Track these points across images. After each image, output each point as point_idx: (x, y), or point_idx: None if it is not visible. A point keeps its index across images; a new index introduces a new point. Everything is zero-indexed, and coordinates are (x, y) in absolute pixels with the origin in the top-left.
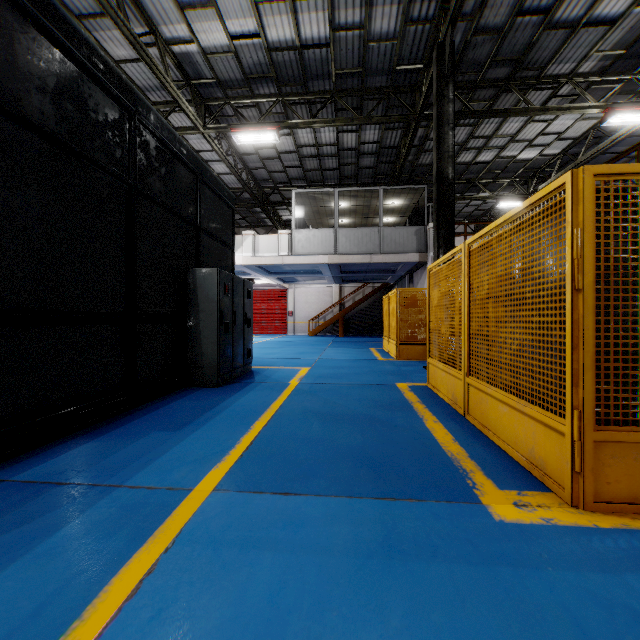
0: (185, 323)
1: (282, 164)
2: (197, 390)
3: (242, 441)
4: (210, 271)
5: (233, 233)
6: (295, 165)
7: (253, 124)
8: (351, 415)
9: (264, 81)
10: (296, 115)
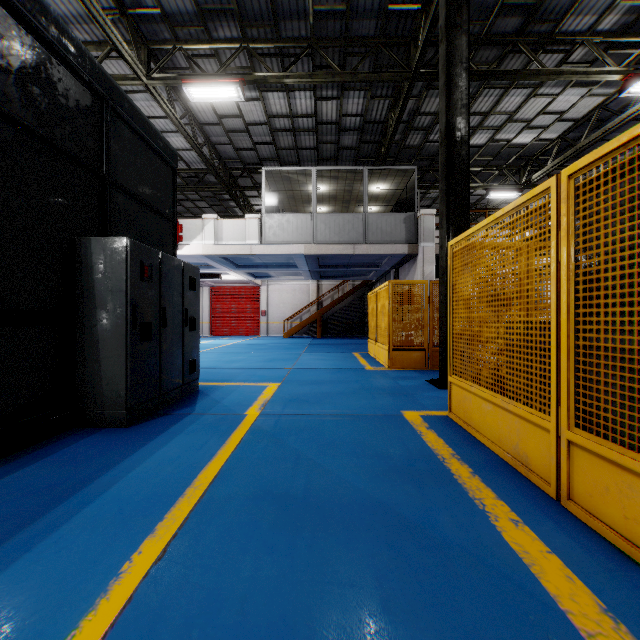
0: (75, 325)
1: (251, 139)
2: (87, 435)
3: None
4: (114, 242)
5: (174, 202)
6: (266, 141)
7: (210, 75)
8: (346, 505)
9: (223, 19)
10: (265, 67)
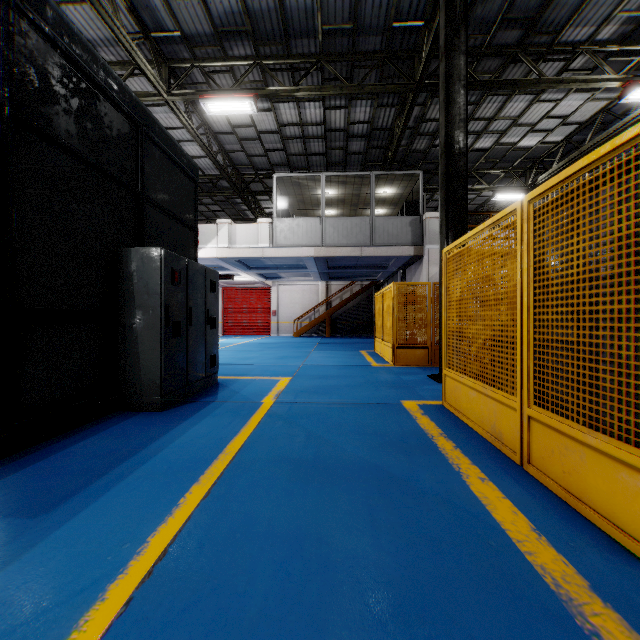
0: (117, 323)
1: (263, 146)
2: (130, 417)
3: (148, 546)
4: (151, 251)
5: (196, 212)
6: (277, 148)
7: (226, 91)
8: (348, 466)
9: (238, 38)
10: (276, 81)
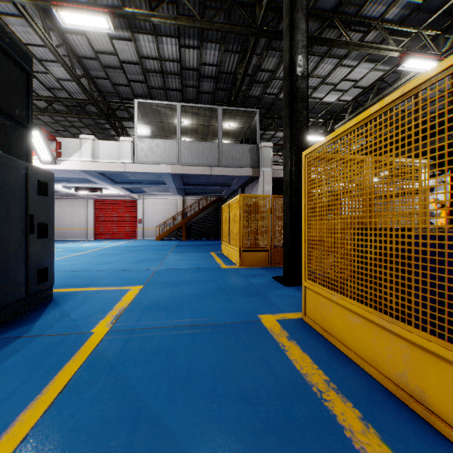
0: None
1: (126, 76)
2: None
3: None
4: None
5: (29, 106)
6: (139, 80)
7: (81, 4)
8: None
9: None
10: (133, 5)
